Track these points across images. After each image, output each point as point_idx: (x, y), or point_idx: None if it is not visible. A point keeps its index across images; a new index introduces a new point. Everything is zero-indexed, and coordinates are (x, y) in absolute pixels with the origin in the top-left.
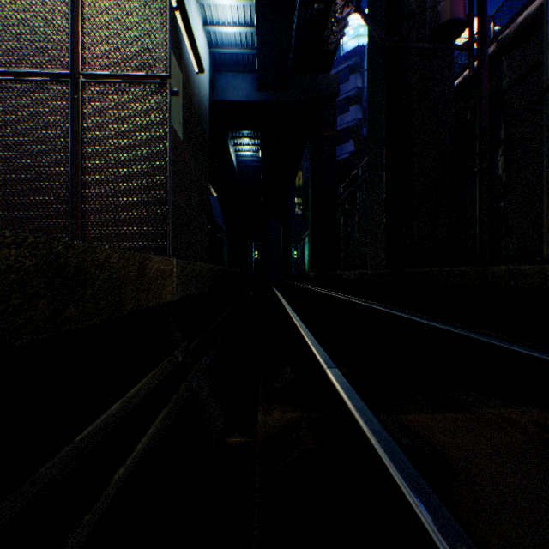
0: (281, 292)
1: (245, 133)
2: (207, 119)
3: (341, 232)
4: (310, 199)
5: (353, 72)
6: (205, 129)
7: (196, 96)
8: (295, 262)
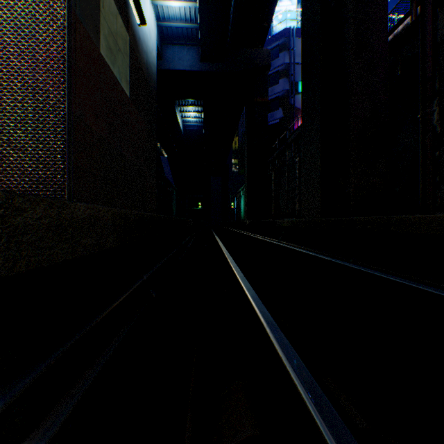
0: (221, 238)
1: (190, 101)
2: (155, 84)
3: (272, 186)
4: (245, 157)
5: (282, 50)
6: (153, 93)
7: (143, 60)
8: (232, 211)
